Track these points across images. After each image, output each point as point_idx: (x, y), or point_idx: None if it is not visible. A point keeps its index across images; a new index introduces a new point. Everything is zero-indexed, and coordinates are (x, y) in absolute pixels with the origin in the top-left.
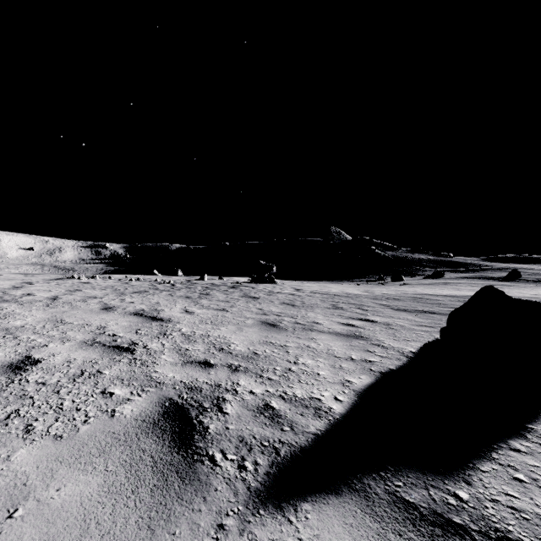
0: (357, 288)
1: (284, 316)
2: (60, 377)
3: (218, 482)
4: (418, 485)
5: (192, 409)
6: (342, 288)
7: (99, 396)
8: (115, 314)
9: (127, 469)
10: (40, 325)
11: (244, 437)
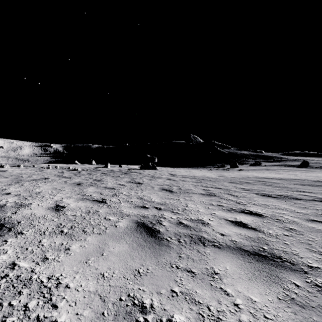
0: (212, 173)
1: (164, 210)
2: None
3: None
4: None
5: None
6: (202, 173)
7: None
8: None
9: None
10: None
11: None
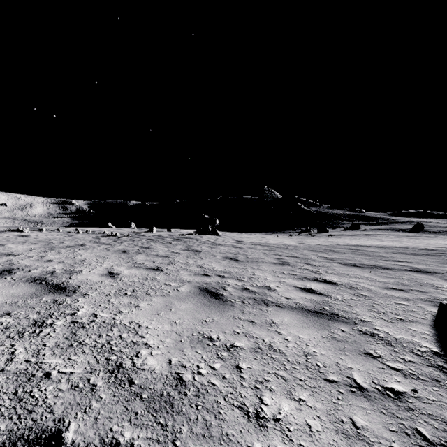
0: (292, 239)
1: (228, 277)
2: None
3: None
4: None
5: None
6: (279, 239)
7: None
8: (4, 280)
9: None
10: None
11: None
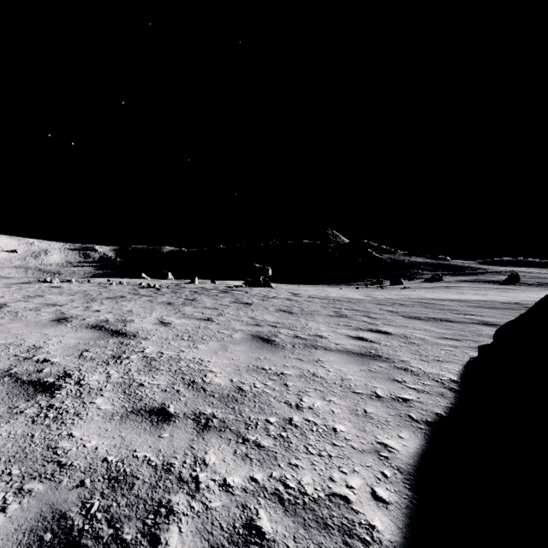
0: (358, 292)
1: (280, 327)
2: None
3: None
4: None
5: None
6: (342, 292)
7: None
8: (66, 327)
9: None
10: None
11: None
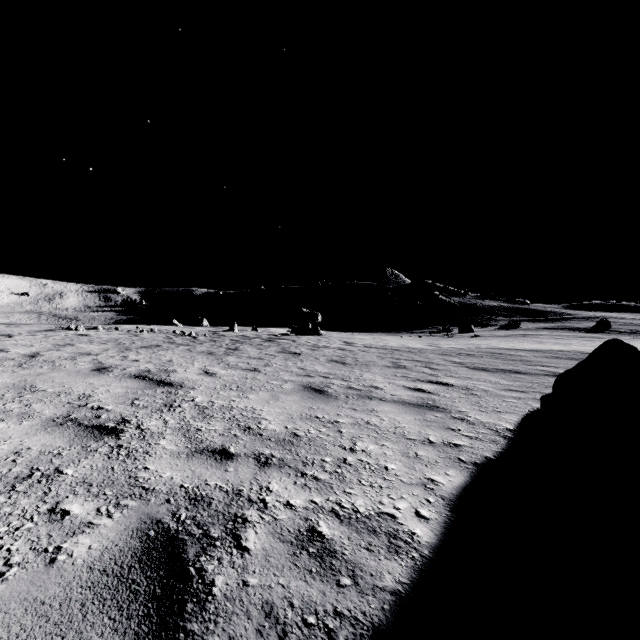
0: (420, 341)
1: (333, 378)
2: None
3: None
4: None
5: (190, 542)
6: (402, 341)
7: (42, 518)
8: (109, 376)
9: None
10: None
11: (274, 605)
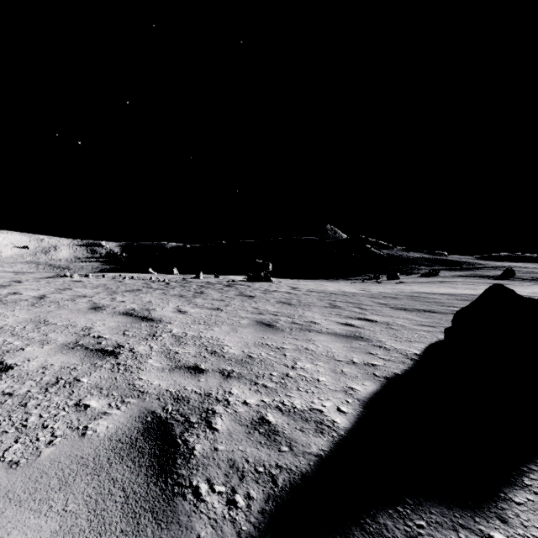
0: (354, 287)
1: (280, 316)
2: (31, 386)
3: (201, 525)
4: (444, 525)
5: (176, 425)
6: (339, 287)
7: (71, 409)
8: (103, 313)
9: (90, 508)
10: (21, 326)
11: (235, 461)
